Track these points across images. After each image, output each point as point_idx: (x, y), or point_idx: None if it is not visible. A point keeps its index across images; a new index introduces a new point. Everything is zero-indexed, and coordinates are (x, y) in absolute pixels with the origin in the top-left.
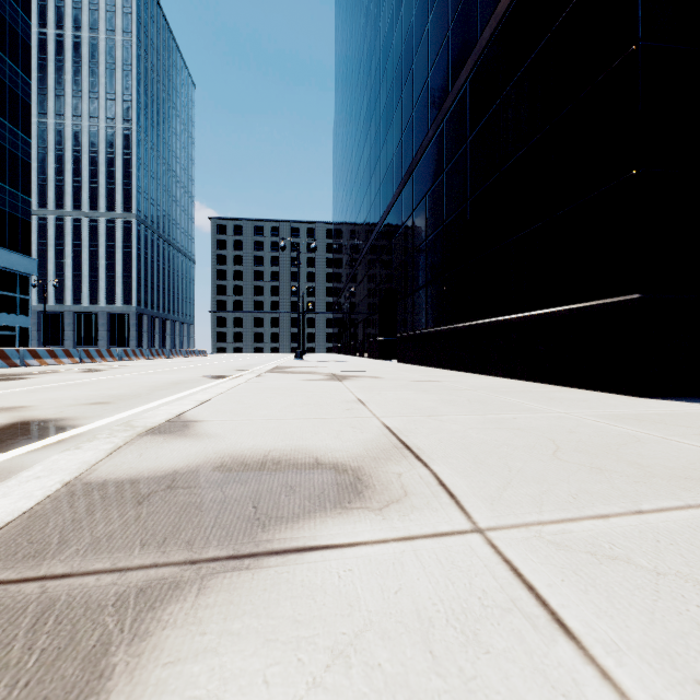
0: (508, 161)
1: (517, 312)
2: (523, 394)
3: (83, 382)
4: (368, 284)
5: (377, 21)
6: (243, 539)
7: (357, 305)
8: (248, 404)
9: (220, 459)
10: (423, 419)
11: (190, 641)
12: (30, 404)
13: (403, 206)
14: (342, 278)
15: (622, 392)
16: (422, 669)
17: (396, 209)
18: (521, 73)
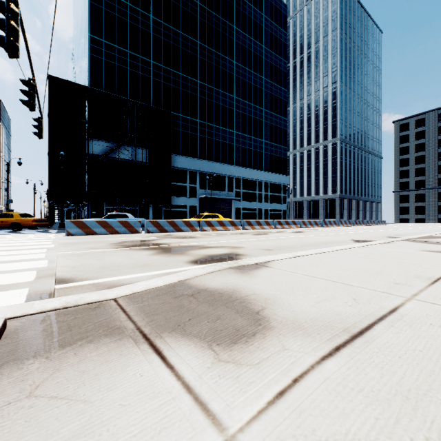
0: None
1: None
2: None
3: (282, 238)
4: None
5: None
6: (159, 330)
7: None
8: (321, 262)
9: (227, 290)
10: None
11: (86, 352)
12: (246, 246)
13: None
14: None
15: None
16: (46, 440)
17: None
18: None
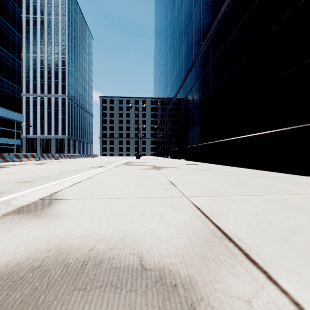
0: (248, 52)
1: (254, 132)
2: (268, 178)
3: (30, 169)
4: (170, 124)
5: None
6: None
7: (164, 134)
8: (103, 184)
9: (44, 253)
10: (220, 199)
11: None
12: None
13: (187, 85)
14: (158, 122)
15: None
16: None
17: (184, 87)
18: (256, 2)
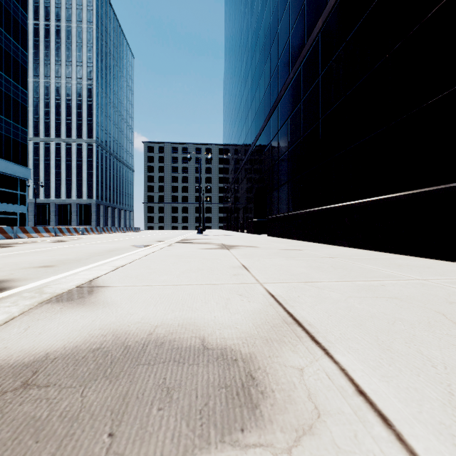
0: (352, 87)
1: (360, 198)
2: (373, 261)
3: (47, 249)
4: (246, 183)
5: (253, 4)
6: None
7: (239, 198)
8: (154, 269)
9: (101, 338)
10: (302, 286)
11: None
12: None
13: (271, 128)
14: (229, 180)
15: (455, 259)
16: None
17: (266, 131)
18: (363, 20)
